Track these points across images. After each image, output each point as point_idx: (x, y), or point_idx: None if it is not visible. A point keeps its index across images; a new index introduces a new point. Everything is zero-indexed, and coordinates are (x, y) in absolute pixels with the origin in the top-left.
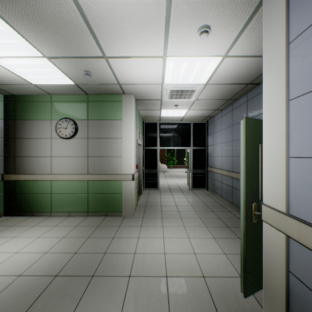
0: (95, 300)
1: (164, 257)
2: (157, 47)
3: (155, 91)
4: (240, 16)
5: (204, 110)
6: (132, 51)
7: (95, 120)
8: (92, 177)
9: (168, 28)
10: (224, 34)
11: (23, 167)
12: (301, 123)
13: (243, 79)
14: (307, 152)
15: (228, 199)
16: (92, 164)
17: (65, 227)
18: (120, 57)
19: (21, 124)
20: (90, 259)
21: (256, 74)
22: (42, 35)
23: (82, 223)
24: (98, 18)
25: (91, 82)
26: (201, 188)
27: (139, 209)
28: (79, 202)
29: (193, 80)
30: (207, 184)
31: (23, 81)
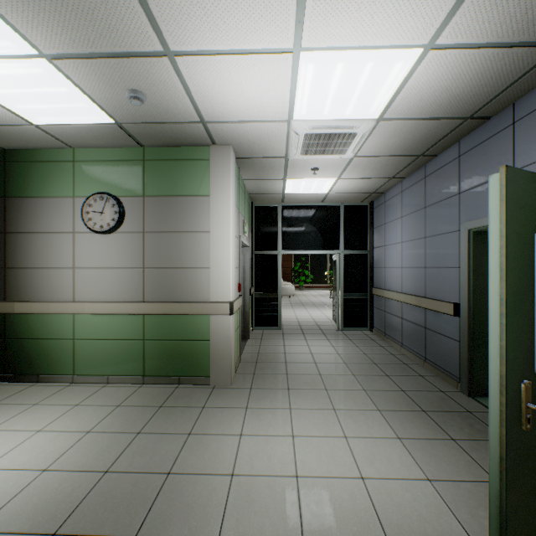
0: None
1: (295, 487)
2: (280, 22)
3: (275, 139)
4: None
5: (367, 179)
6: (226, 37)
7: (157, 197)
8: (151, 308)
9: None
10: None
11: (21, 288)
12: None
13: (459, 106)
14: None
15: (416, 350)
16: (153, 283)
17: (95, 409)
18: (200, 53)
19: (16, 205)
20: (135, 488)
21: (488, 94)
22: None
23: (131, 398)
24: None
25: (147, 118)
26: (359, 328)
27: (244, 369)
28: (126, 355)
29: (353, 111)
30: (372, 320)
31: (13, 118)
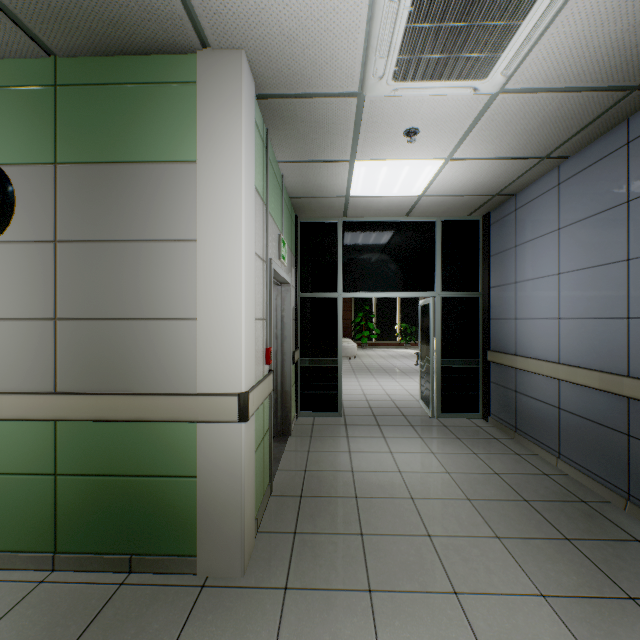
0: None
1: None
2: None
3: (341, 22)
4: None
5: (499, 161)
6: None
7: (84, 165)
8: (69, 407)
9: None
10: None
11: None
12: None
13: None
14: None
15: (599, 473)
16: (74, 350)
17: None
18: None
19: None
20: None
21: None
22: None
23: None
24: None
25: None
26: (465, 414)
27: (276, 519)
28: (18, 508)
29: None
30: (488, 402)
31: None
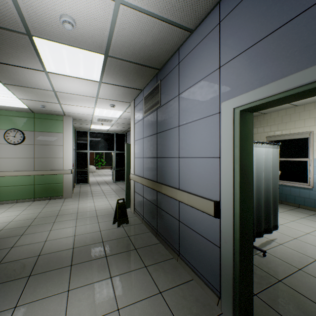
0: (63, 219)
1: (94, 207)
2: (91, 105)
3: (88, 117)
4: (125, 105)
5: (122, 127)
6: (77, 104)
7: (41, 132)
8: (38, 173)
9: (96, 102)
10: (121, 107)
11: None
12: (136, 148)
13: None
14: (136, 156)
15: None
16: (38, 163)
17: (20, 207)
18: (69, 104)
19: None
20: (52, 212)
21: None
22: (26, 94)
23: (33, 204)
24: (63, 96)
25: (42, 109)
26: (122, 181)
27: (75, 194)
28: (26, 191)
29: (111, 116)
30: None
31: None
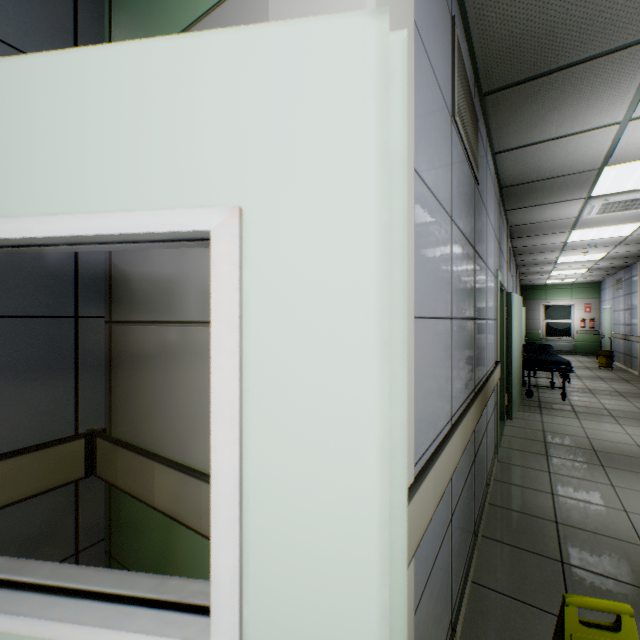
0: None
1: None
2: None
3: None
4: None
5: None
6: None
7: None
8: None
9: None
10: None
11: None
12: (414, 236)
13: None
14: (418, 305)
15: None
16: None
17: None
18: None
19: None
20: None
21: None
22: None
23: None
24: None
25: None
26: None
27: None
28: None
29: None
30: None
31: None
